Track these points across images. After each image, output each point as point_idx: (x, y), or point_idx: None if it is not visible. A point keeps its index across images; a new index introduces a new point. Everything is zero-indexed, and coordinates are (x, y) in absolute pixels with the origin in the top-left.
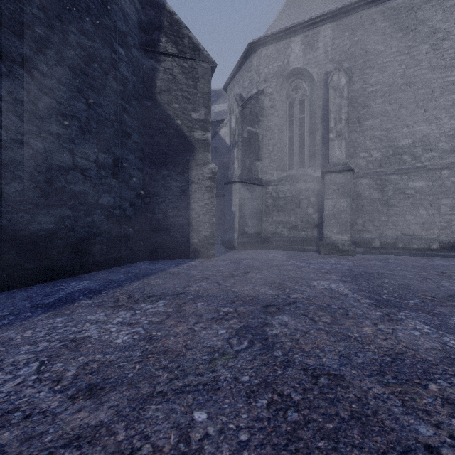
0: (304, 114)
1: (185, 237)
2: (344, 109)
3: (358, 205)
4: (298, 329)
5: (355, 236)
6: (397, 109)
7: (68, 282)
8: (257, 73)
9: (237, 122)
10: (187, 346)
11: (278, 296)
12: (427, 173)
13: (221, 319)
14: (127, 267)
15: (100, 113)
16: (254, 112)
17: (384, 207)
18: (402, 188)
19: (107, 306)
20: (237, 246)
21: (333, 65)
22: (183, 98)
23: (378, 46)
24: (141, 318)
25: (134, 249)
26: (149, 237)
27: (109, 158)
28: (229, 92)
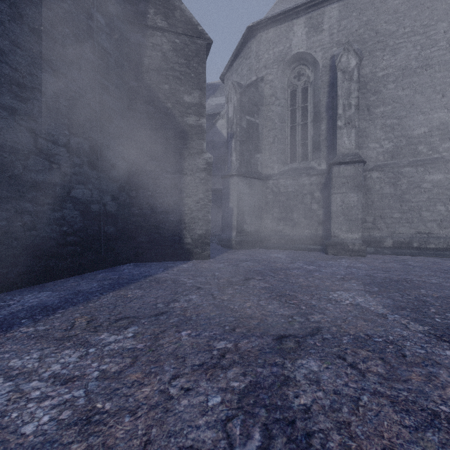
0: (307, 103)
1: (177, 236)
2: (354, 93)
3: (368, 201)
4: (341, 393)
5: (364, 234)
6: (411, 95)
7: (23, 294)
8: (257, 59)
9: (234, 111)
10: (148, 446)
11: (293, 319)
12: (446, 164)
13: (214, 367)
14: (107, 272)
15: (73, 88)
16: (254, 101)
17: (397, 202)
18: (417, 182)
19: (51, 339)
20: (235, 245)
21: (339, 48)
22: (174, 78)
23: (390, 26)
24: (91, 364)
25: (116, 249)
26: (135, 236)
27: (85, 143)
28: (226, 82)
